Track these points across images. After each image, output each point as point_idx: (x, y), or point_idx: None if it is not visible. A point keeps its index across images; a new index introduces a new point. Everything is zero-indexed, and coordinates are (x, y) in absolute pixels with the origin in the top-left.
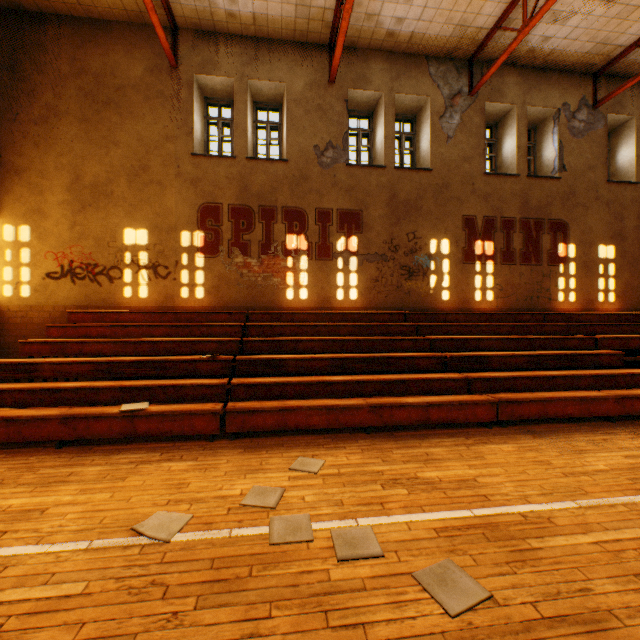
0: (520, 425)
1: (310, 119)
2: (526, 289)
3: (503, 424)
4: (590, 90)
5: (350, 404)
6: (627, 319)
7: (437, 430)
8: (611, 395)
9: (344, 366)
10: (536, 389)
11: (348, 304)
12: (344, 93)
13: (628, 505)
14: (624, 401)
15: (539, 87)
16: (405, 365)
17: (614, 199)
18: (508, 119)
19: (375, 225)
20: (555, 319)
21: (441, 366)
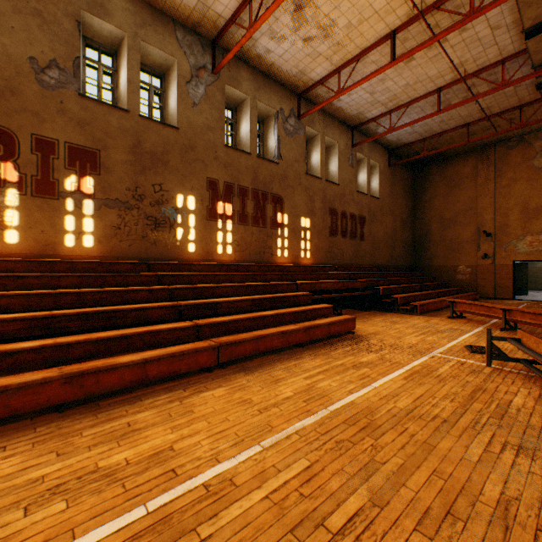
0: (239, 363)
1: (23, 21)
2: (257, 246)
3: (224, 366)
4: (297, 105)
5: (31, 380)
6: (316, 270)
7: (157, 386)
8: (302, 327)
9: (51, 326)
10: (255, 328)
11: (82, 252)
12: (76, 12)
13: (300, 431)
14: (310, 330)
15: (265, 89)
16: (136, 317)
17: (310, 186)
18: (244, 106)
19: (117, 169)
20: (275, 269)
21: (176, 315)
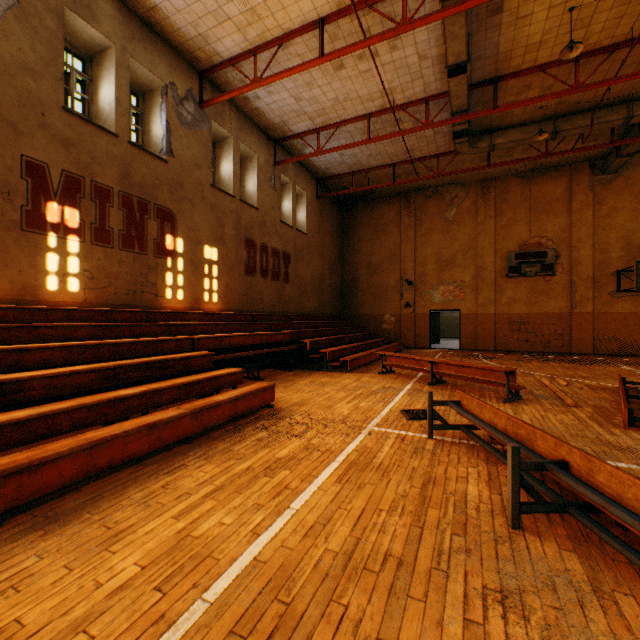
0: (43, 505)
1: None
2: (129, 281)
3: None
4: (198, 87)
5: None
6: (227, 318)
7: None
8: (189, 411)
9: None
10: (99, 421)
11: None
12: None
13: None
14: (203, 414)
15: (145, 44)
16: None
17: (218, 205)
18: (106, 59)
19: None
20: (161, 318)
21: None
